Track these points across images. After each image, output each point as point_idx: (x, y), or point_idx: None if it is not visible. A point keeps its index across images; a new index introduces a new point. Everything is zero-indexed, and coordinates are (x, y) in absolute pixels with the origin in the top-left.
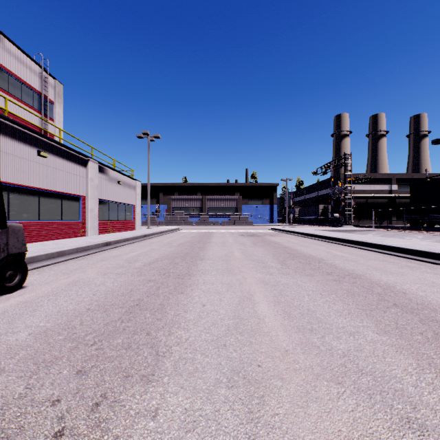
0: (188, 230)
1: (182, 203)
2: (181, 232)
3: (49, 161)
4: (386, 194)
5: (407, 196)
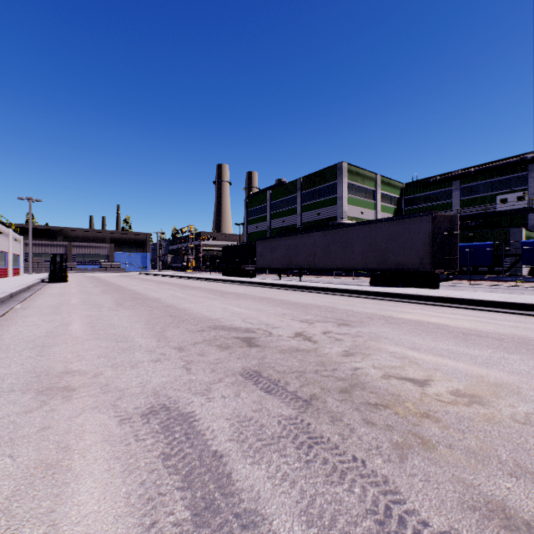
0: None
1: (40, 249)
2: None
3: (2, 235)
4: None
5: None
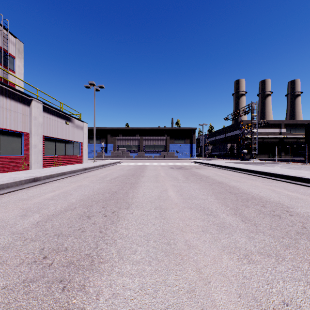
0: (127, 163)
1: (124, 142)
2: (121, 164)
3: None
4: (277, 136)
5: (293, 137)
